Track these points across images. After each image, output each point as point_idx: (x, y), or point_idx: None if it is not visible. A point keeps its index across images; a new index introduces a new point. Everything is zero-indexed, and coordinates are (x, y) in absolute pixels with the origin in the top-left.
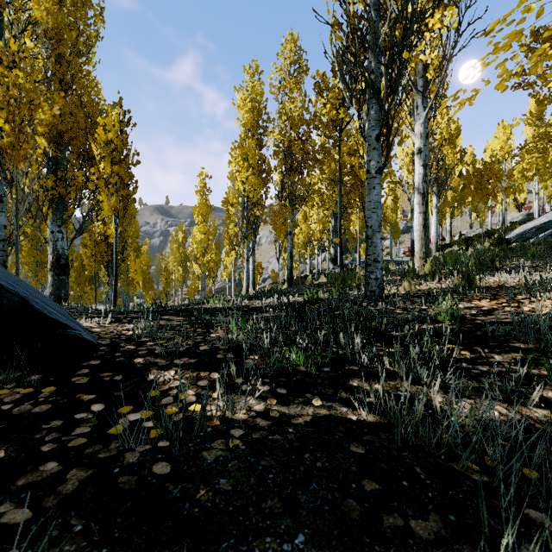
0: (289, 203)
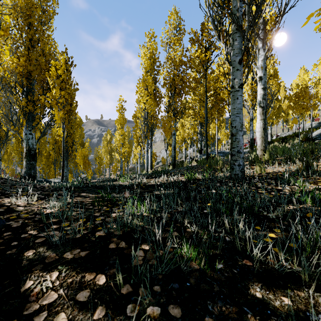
0: (173, 116)
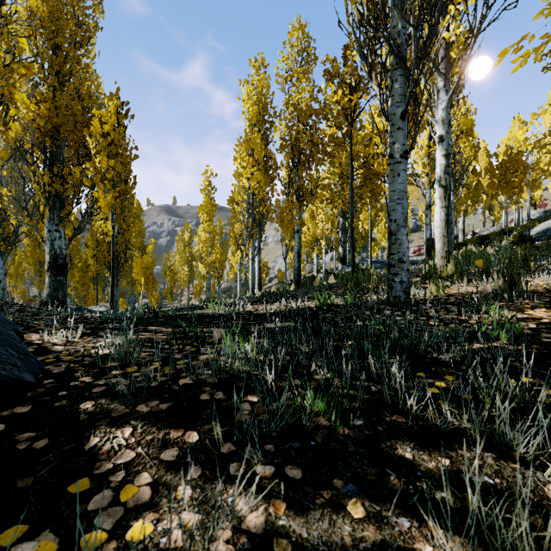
0: (296, 200)
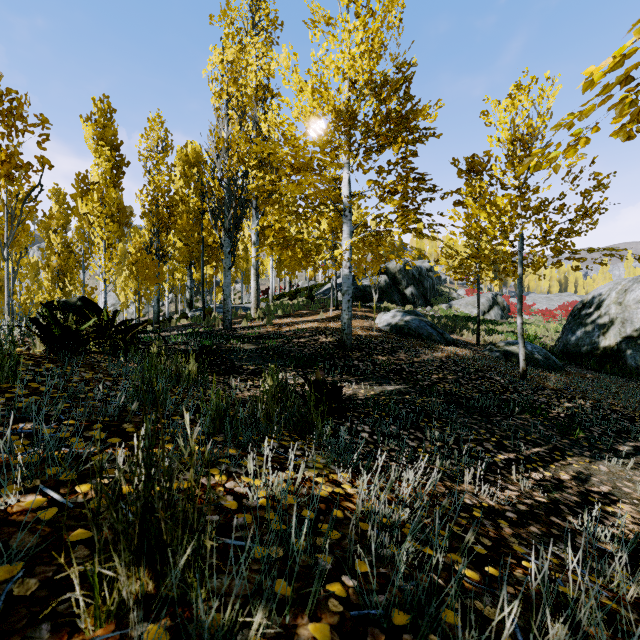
0: (157, 258)
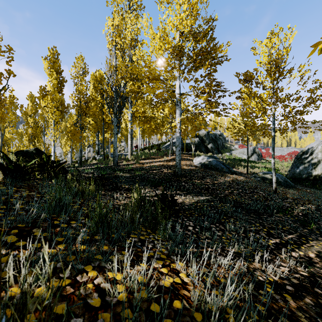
0: (80, 129)
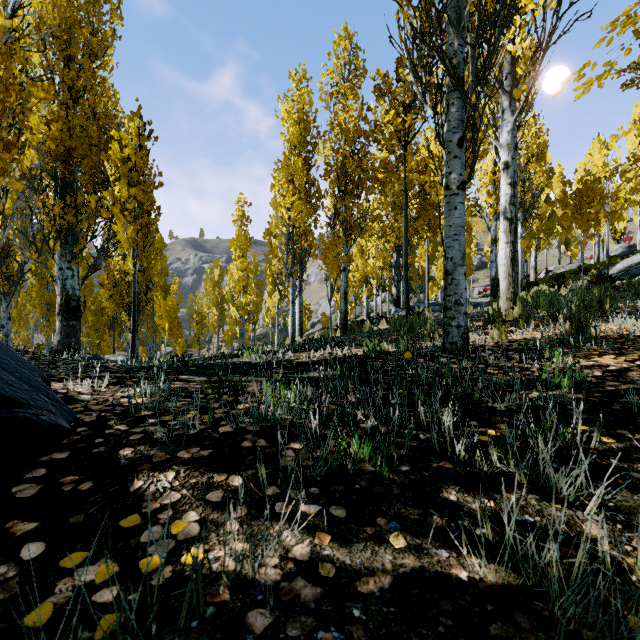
0: (343, 234)
